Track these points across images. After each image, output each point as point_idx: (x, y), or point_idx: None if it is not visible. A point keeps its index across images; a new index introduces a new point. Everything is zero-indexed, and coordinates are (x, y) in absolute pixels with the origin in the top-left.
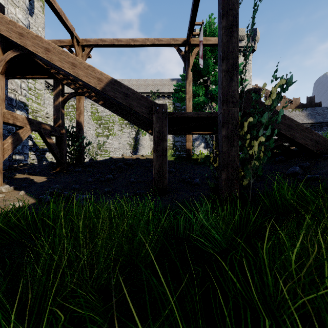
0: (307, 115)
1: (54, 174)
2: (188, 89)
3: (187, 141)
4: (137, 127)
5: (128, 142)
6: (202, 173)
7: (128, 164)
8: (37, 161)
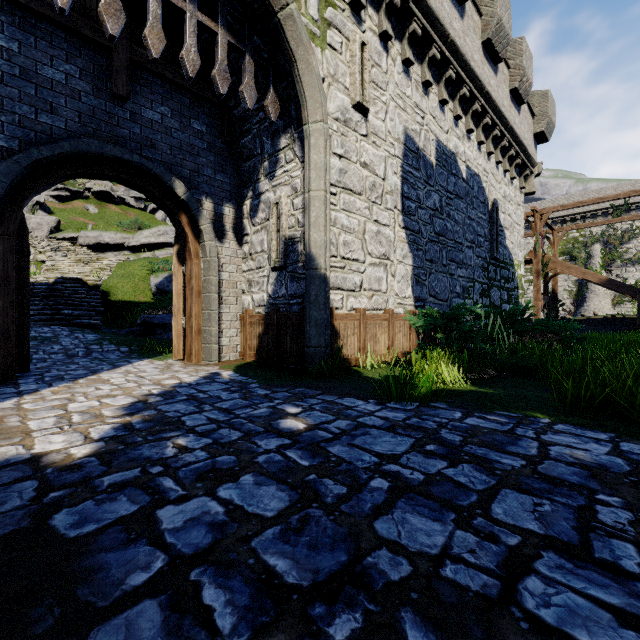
0: None
1: None
2: None
3: None
4: (583, 265)
5: (565, 287)
6: None
7: (605, 320)
8: None
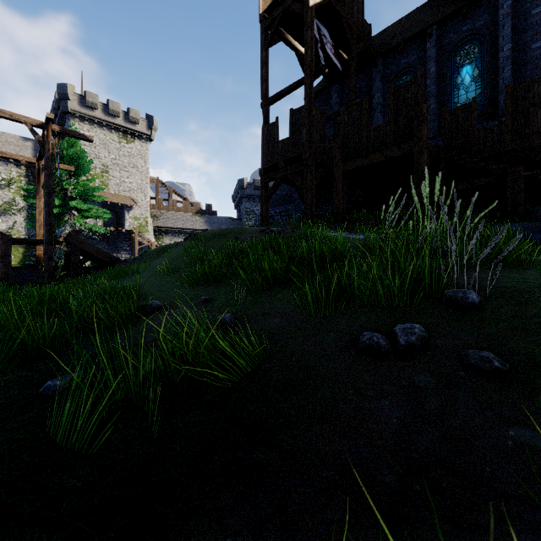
0: (206, 222)
1: None
2: (39, 204)
3: (38, 250)
4: None
5: None
6: None
7: None
8: None
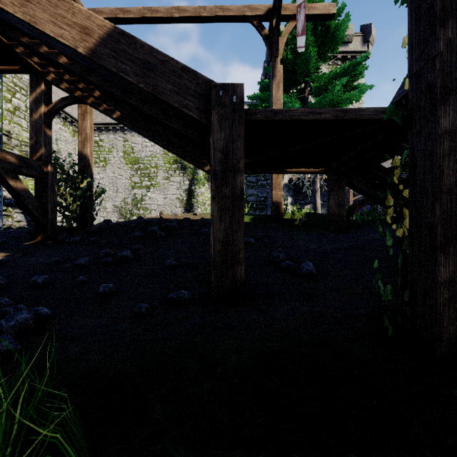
0: None
1: (25, 248)
2: (276, 95)
3: (274, 187)
4: (192, 174)
5: (178, 196)
6: (311, 247)
7: (169, 228)
8: (26, 223)
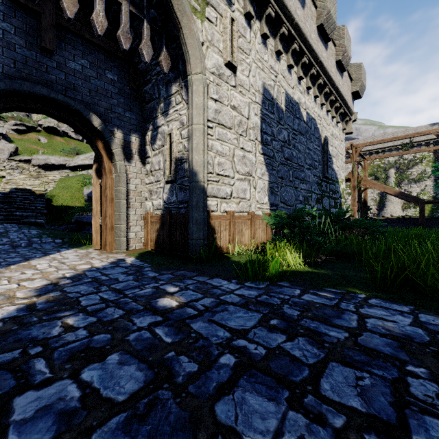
0: None
1: None
2: None
3: None
4: (383, 183)
5: (372, 198)
6: None
7: (398, 219)
8: None
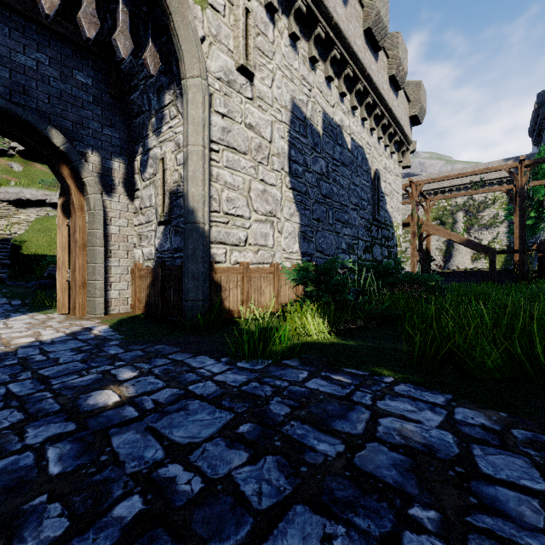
0: None
1: None
2: (515, 220)
3: (515, 256)
4: (450, 228)
5: (437, 246)
6: None
7: (465, 273)
8: None
